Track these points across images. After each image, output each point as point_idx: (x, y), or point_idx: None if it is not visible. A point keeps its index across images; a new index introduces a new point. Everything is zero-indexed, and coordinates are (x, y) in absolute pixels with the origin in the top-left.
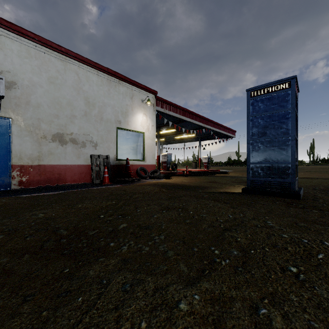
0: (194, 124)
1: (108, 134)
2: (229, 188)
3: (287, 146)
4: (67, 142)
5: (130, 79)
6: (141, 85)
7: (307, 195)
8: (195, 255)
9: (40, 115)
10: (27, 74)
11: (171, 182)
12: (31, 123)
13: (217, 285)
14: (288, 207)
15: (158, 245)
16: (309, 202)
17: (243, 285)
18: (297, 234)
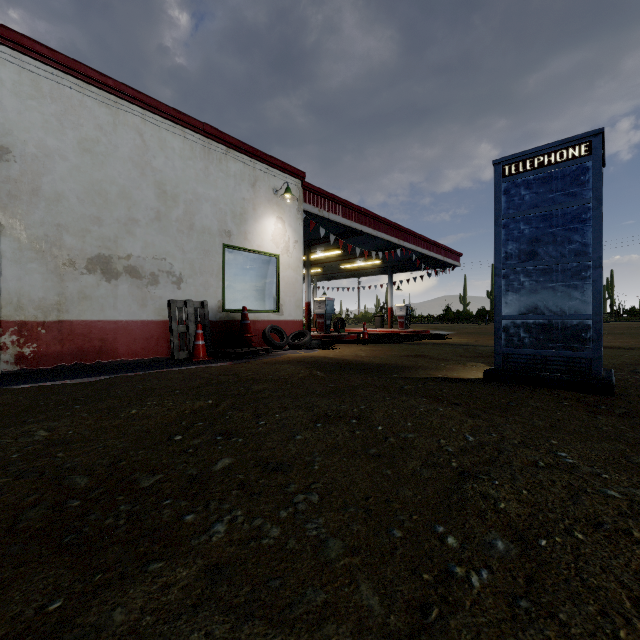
0: (380, 239)
1: (205, 259)
2: (455, 369)
3: (583, 280)
4: (118, 274)
5: (250, 148)
6: (273, 158)
7: (624, 386)
8: (398, 552)
9: (63, 217)
10: (34, 131)
11: (334, 357)
12: (42, 234)
13: None
14: (592, 415)
15: (302, 522)
16: (633, 401)
17: None
18: None
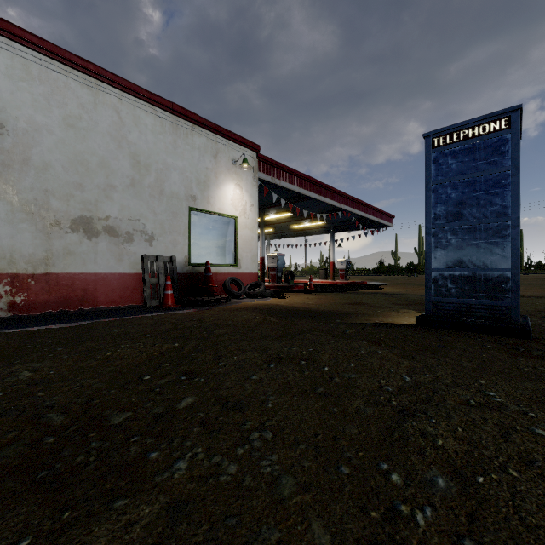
0: (324, 203)
1: (174, 220)
2: (389, 315)
3: (503, 238)
4: (98, 233)
5: (212, 124)
6: (232, 133)
7: (538, 330)
8: (346, 489)
9: (50, 184)
10: (24, 109)
11: (284, 304)
12: (31, 198)
13: None
14: (513, 357)
15: (257, 459)
16: None
17: None
18: None
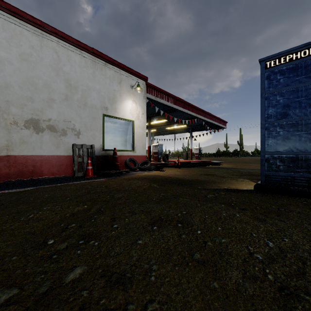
0: (186, 113)
1: (93, 122)
2: (232, 183)
3: None
4: (43, 129)
5: (118, 62)
6: (130, 69)
7: None
8: None
9: (10, 97)
10: None
11: (163, 175)
12: None
13: None
14: None
15: None
16: None
17: None
18: None
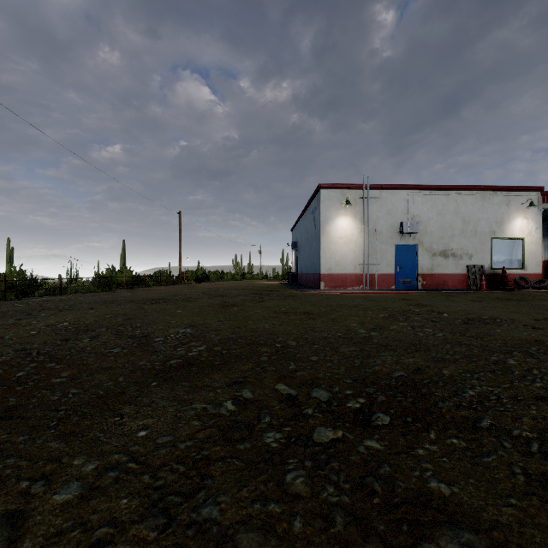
0: None
1: (482, 246)
2: None
3: None
4: (448, 256)
5: (506, 187)
6: (520, 187)
7: None
8: None
9: (432, 239)
10: (425, 213)
11: None
12: (427, 246)
13: None
14: None
15: None
16: None
17: None
18: None
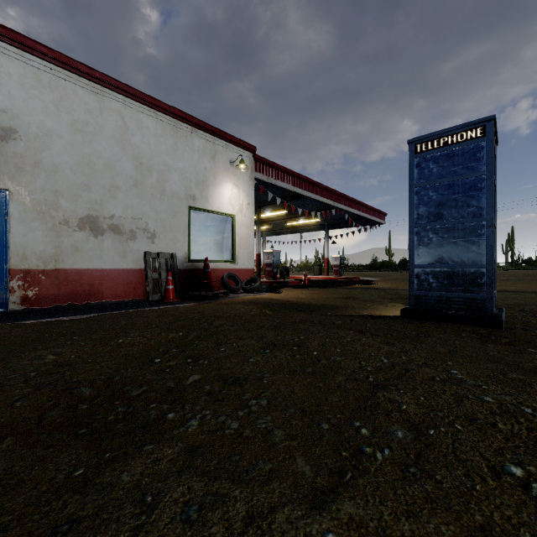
0: (318, 201)
1: (174, 218)
2: (378, 308)
3: (478, 237)
4: (104, 231)
5: (211, 127)
6: (230, 135)
7: (512, 321)
8: (325, 438)
9: (59, 185)
10: (36, 115)
11: (279, 299)
12: (42, 199)
13: (371, 507)
14: (483, 344)
15: (255, 419)
16: (518, 333)
17: (422, 507)
18: (510, 396)
